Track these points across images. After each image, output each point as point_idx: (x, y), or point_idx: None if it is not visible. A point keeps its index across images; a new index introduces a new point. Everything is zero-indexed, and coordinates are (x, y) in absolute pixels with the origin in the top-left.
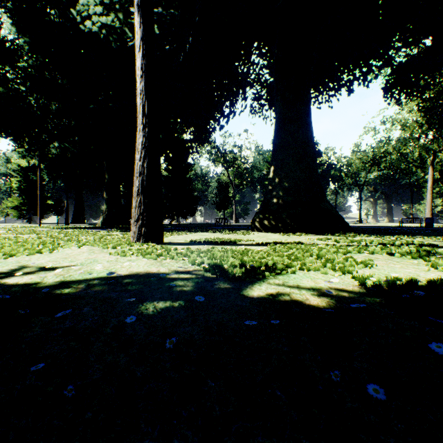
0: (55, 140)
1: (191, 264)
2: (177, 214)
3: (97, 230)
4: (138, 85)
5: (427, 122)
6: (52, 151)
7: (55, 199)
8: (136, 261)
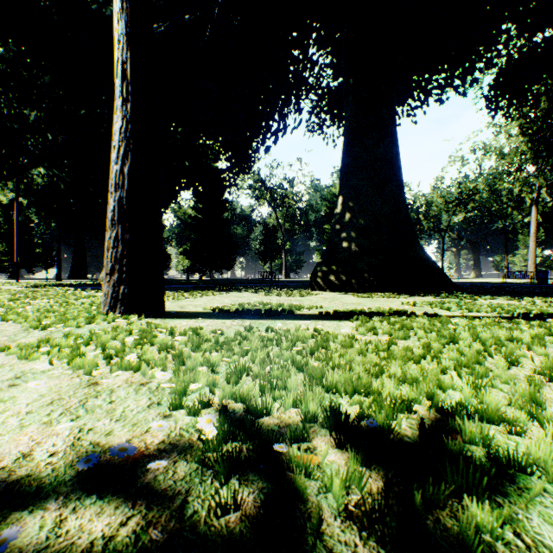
0: (37, 164)
1: (169, 406)
2: (209, 267)
3: (87, 288)
4: (115, 27)
5: (532, 149)
6: (37, 181)
7: (43, 246)
8: (31, 381)
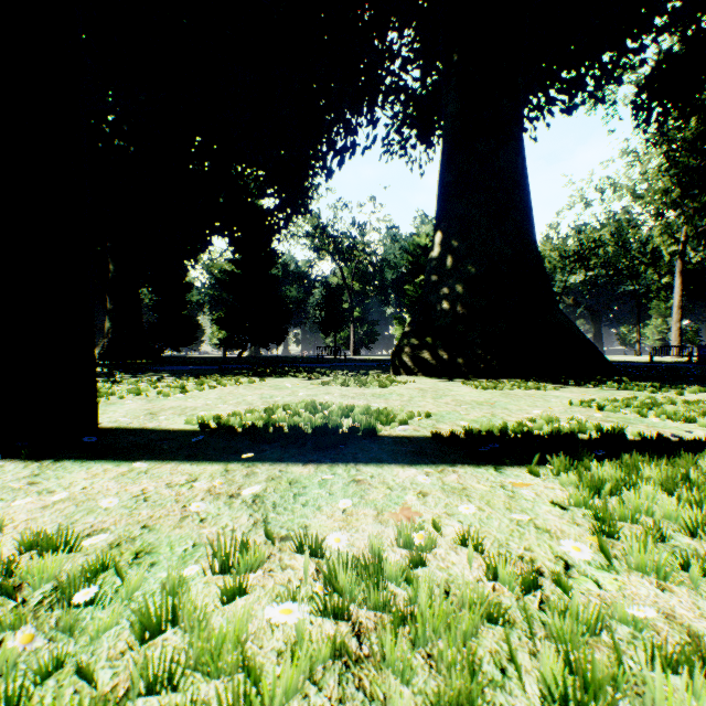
0: None
1: None
2: (251, 341)
3: None
4: None
5: (679, 185)
6: None
7: None
8: None
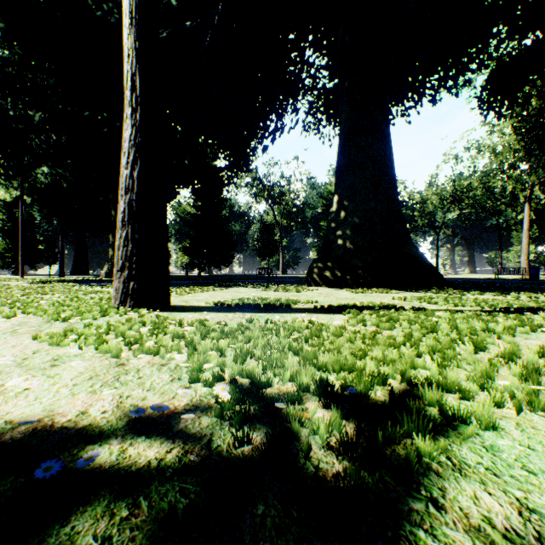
0: (42, 163)
1: (188, 380)
2: (208, 263)
3: (91, 284)
4: (124, 41)
5: (524, 147)
6: (40, 180)
7: (46, 243)
8: (68, 362)
